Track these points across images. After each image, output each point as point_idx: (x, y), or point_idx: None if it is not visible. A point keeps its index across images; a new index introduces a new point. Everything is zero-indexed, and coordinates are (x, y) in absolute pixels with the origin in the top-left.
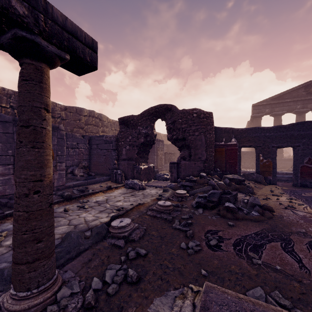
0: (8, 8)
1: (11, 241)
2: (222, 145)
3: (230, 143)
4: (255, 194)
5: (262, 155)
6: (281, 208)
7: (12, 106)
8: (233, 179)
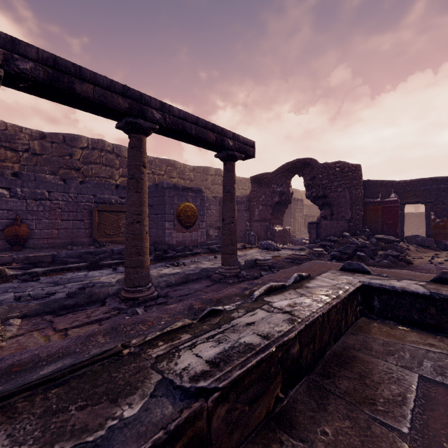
0: (228, 145)
1: (193, 266)
2: (378, 202)
3: (388, 199)
4: (407, 255)
5: (434, 214)
6: (425, 263)
7: (153, 172)
8: (382, 239)
